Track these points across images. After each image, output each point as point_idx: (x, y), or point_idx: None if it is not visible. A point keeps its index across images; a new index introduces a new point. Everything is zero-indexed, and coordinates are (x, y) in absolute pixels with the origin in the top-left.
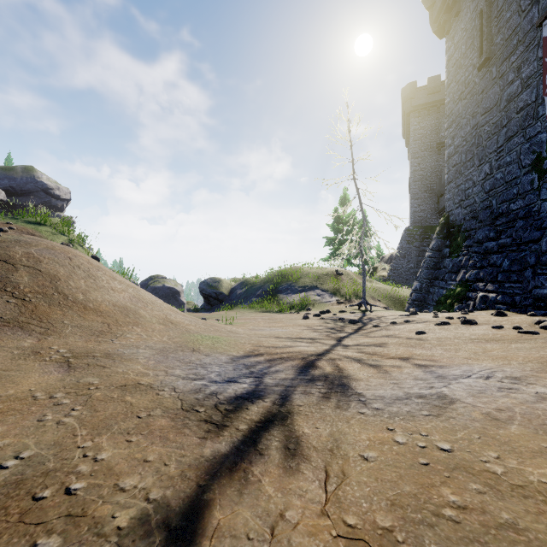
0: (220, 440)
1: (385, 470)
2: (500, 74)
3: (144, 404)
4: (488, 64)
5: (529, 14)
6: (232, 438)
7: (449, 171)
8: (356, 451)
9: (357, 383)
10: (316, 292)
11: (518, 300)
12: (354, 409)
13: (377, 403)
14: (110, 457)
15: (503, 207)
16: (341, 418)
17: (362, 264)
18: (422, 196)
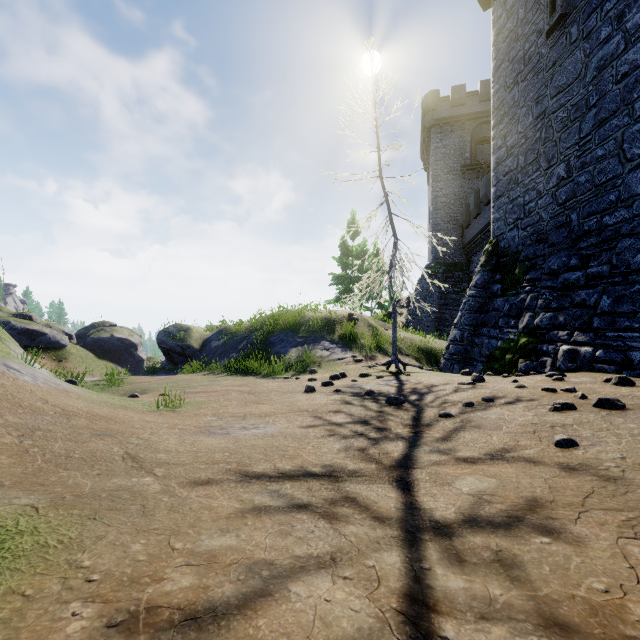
0: None
1: None
2: (585, 33)
3: None
4: (564, 24)
5: None
6: None
7: (498, 182)
8: None
9: None
10: (323, 345)
11: (636, 357)
12: None
13: None
14: None
15: (591, 222)
16: None
17: (393, 304)
18: (445, 227)
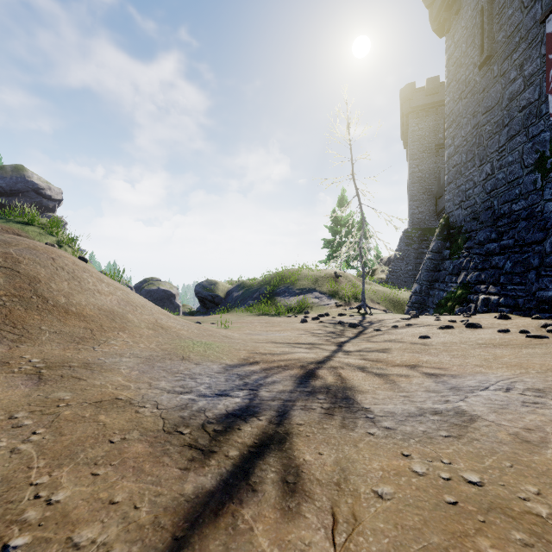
0: (205, 472)
1: (405, 512)
2: (502, 72)
3: (120, 425)
4: (489, 62)
5: (532, 11)
6: (219, 468)
7: (449, 171)
8: (368, 485)
9: (363, 396)
10: (314, 295)
11: (521, 302)
12: (362, 429)
13: (387, 421)
14: (68, 498)
15: (505, 207)
16: (347, 440)
17: (362, 266)
18: (421, 197)
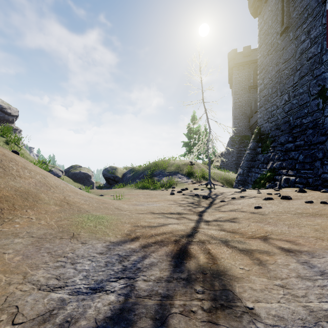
0: None
1: None
2: (295, 37)
3: None
4: (287, 31)
5: None
6: None
7: (260, 100)
8: None
9: (240, 285)
10: (178, 176)
11: (311, 181)
12: None
13: None
14: None
15: (298, 121)
16: None
17: (208, 158)
18: (240, 117)
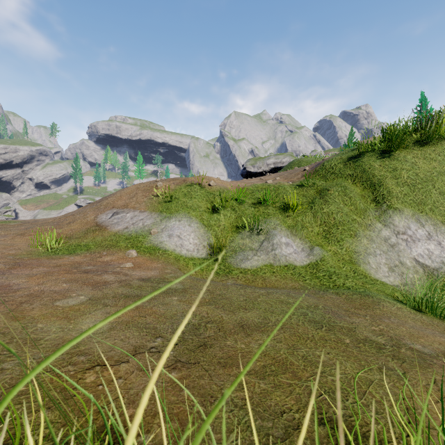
0: None
1: None
2: None
3: None
4: None
5: None
6: None
7: None
8: None
9: None
10: None
11: None
12: None
13: None
14: None
15: None
16: None
17: None
18: None
